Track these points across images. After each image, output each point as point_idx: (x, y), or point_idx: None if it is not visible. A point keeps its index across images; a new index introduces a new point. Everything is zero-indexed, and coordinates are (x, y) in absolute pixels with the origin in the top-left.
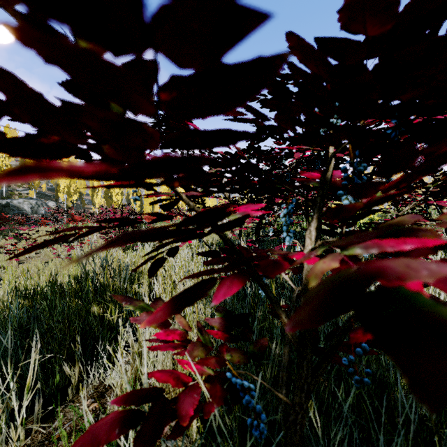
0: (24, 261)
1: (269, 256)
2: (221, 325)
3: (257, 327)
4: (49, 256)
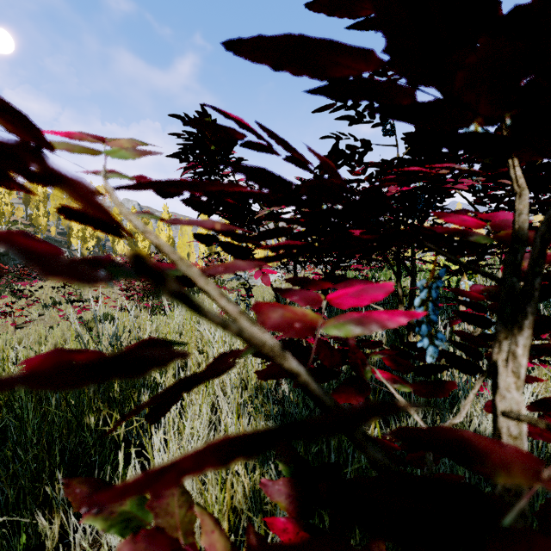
0: (23, 325)
1: (486, 495)
2: (290, 502)
3: (335, 447)
4: (56, 319)
